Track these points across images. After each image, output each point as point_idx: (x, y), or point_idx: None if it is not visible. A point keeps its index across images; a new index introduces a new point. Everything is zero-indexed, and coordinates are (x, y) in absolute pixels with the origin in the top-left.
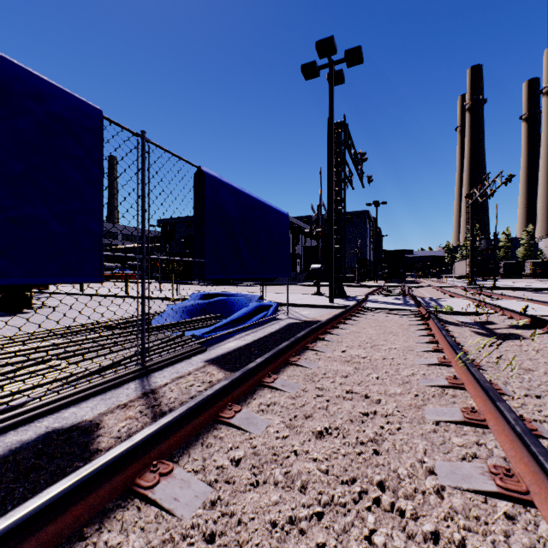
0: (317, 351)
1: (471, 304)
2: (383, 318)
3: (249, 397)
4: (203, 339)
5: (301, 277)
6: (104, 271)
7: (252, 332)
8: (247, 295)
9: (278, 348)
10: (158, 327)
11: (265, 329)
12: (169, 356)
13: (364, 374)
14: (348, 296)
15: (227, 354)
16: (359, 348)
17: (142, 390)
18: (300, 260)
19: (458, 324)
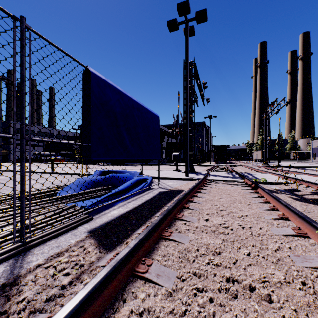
0: (185, 221)
1: (274, 177)
2: (224, 188)
3: (117, 301)
4: (90, 209)
5: (166, 161)
6: (44, 157)
7: (132, 200)
8: (132, 172)
9: (152, 223)
10: (57, 198)
11: (142, 197)
12: (54, 229)
13: (235, 250)
14: (196, 172)
15: (109, 223)
16: (218, 217)
17: (7, 277)
18: (165, 150)
19: (276, 191)
